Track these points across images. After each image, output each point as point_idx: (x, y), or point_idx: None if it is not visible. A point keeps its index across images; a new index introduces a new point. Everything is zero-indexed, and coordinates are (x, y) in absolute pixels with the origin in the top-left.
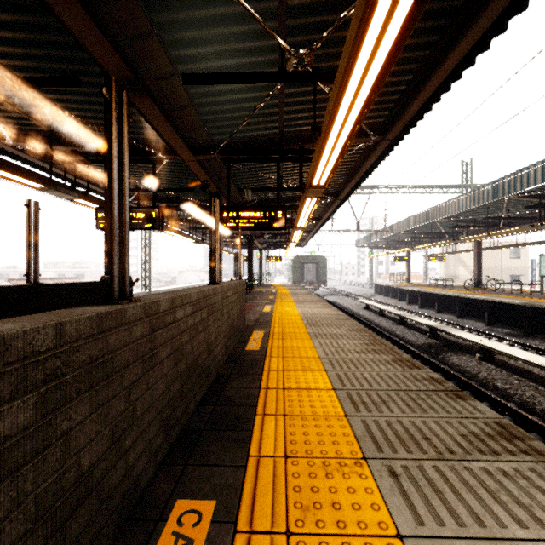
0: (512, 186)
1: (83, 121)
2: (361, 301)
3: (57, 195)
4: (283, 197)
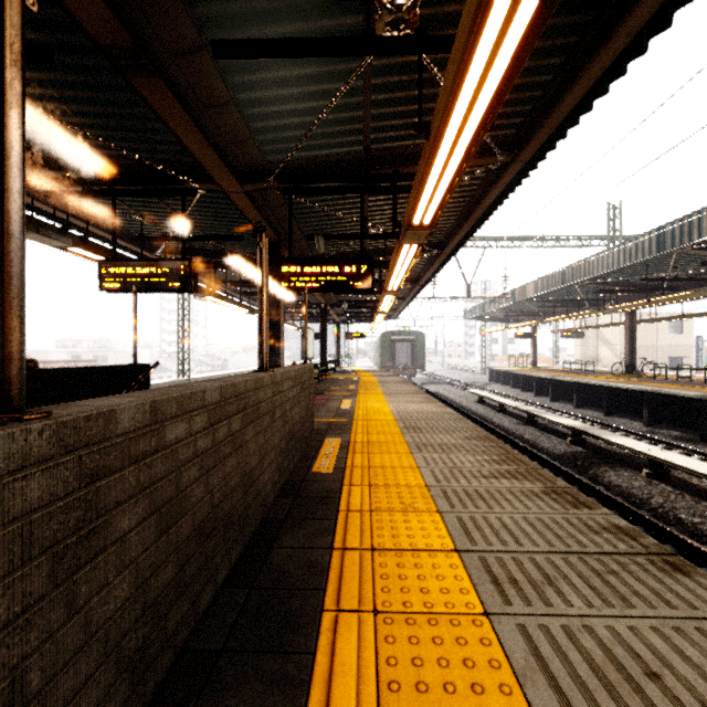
0: (685, 233)
1: (71, 127)
2: (473, 391)
3: (41, 241)
4: (368, 249)
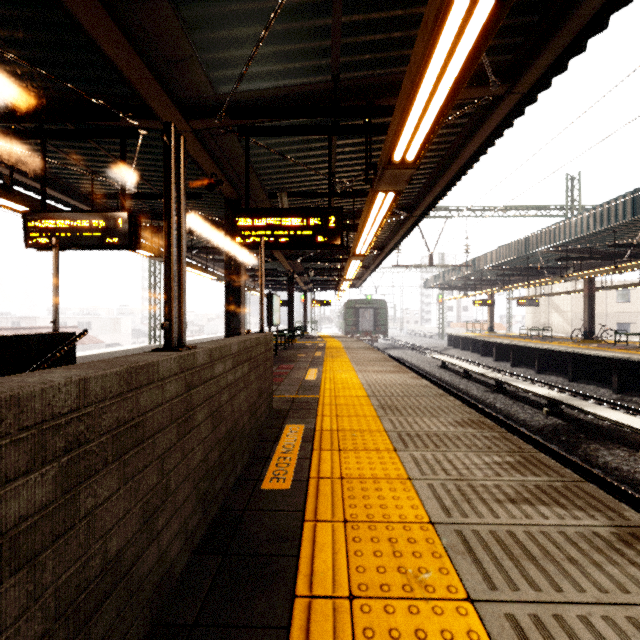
0: None
1: None
2: (436, 357)
3: None
4: None
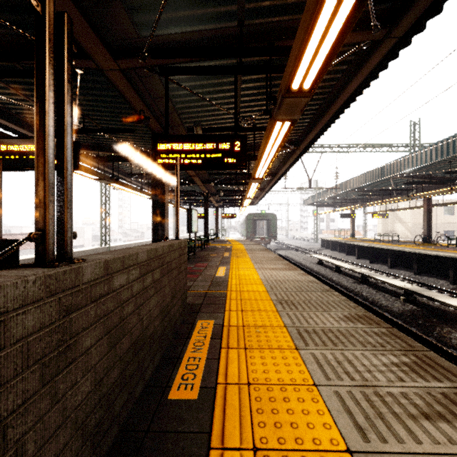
0: None
1: None
2: (314, 256)
3: None
4: None
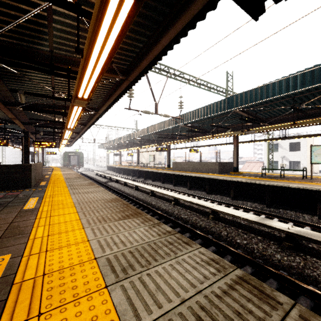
0: (132, 136)
1: None
2: (95, 172)
3: None
4: None
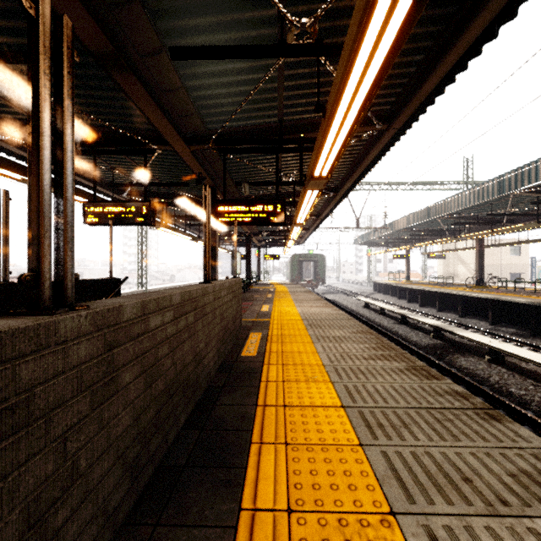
0: (519, 180)
1: None
2: (361, 299)
3: None
4: (281, 192)
